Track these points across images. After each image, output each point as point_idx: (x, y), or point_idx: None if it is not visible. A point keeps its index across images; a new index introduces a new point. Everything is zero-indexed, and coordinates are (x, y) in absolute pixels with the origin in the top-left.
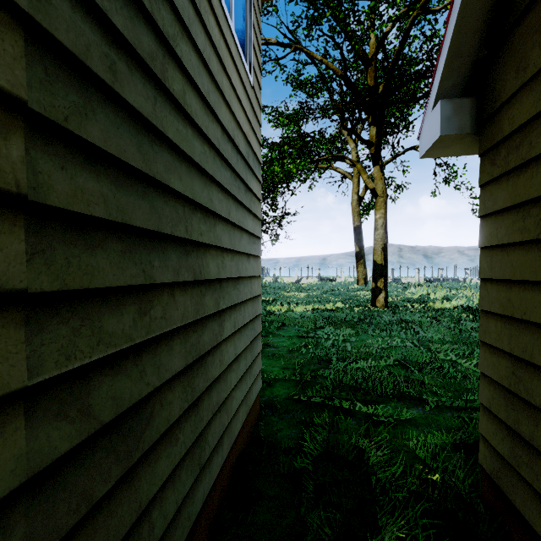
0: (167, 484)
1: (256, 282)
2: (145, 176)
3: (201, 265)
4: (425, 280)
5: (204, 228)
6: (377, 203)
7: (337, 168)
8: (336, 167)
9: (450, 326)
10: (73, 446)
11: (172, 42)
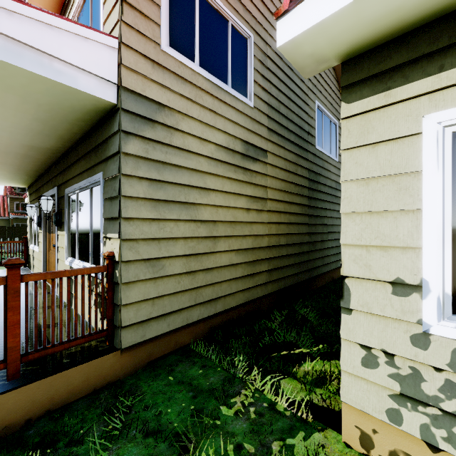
0: (318, 259)
1: (340, 227)
2: (315, 207)
3: (323, 221)
4: None
5: (324, 213)
6: None
7: None
8: None
9: None
10: (310, 242)
11: (318, 181)
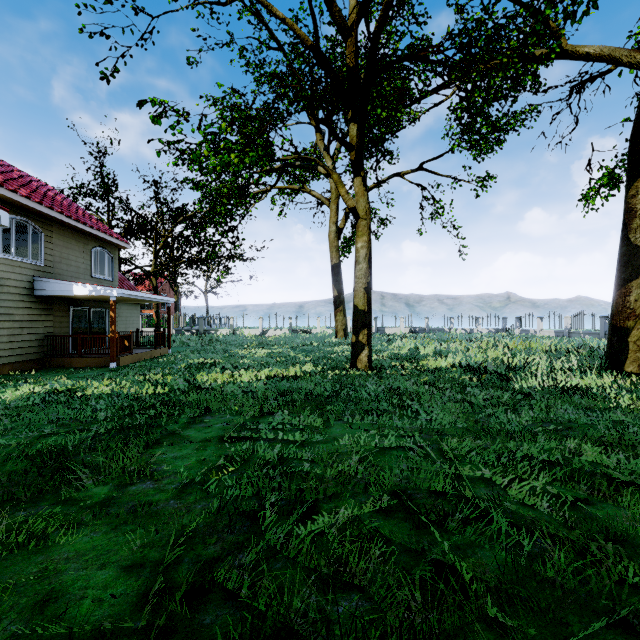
0: None
1: None
2: None
3: None
4: (411, 330)
5: None
6: (359, 227)
7: (312, 191)
8: (310, 190)
9: (457, 398)
10: None
11: None
